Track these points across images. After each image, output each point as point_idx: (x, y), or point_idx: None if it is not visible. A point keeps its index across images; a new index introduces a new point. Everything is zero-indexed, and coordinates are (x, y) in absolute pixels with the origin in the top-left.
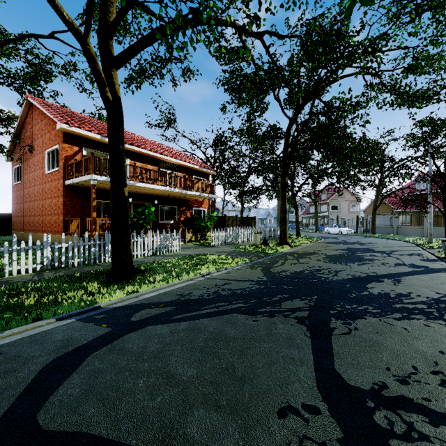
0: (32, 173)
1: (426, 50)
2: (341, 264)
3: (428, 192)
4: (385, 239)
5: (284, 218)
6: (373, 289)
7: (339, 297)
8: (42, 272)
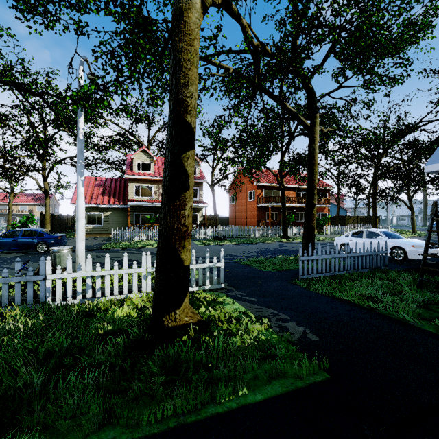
0: (240, 200)
1: None
2: None
3: None
4: None
5: (375, 219)
6: None
7: None
8: (261, 237)
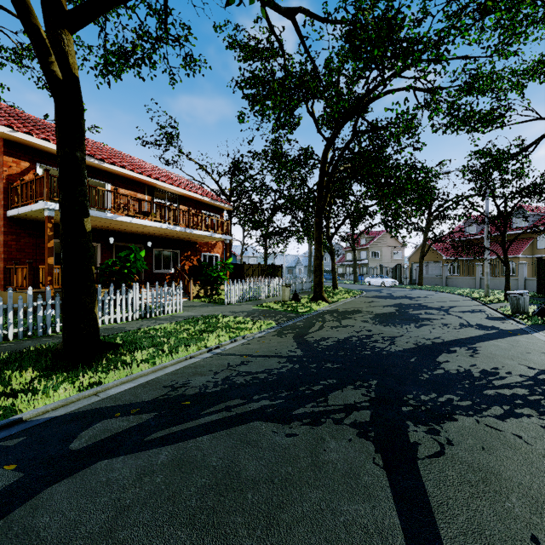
0: None
1: (491, 61)
2: (395, 326)
3: (485, 236)
4: (435, 292)
5: (320, 266)
6: (448, 364)
7: (408, 381)
8: None
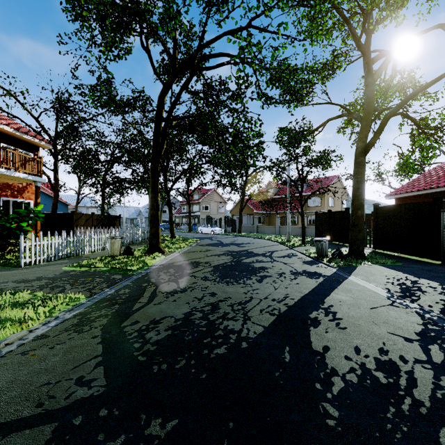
0: None
1: (304, 44)
2: (238, 283)
3: (288, 195)
4: (251, 238)
5: (156, 216)
6: (334, 357)
7: None
8: None
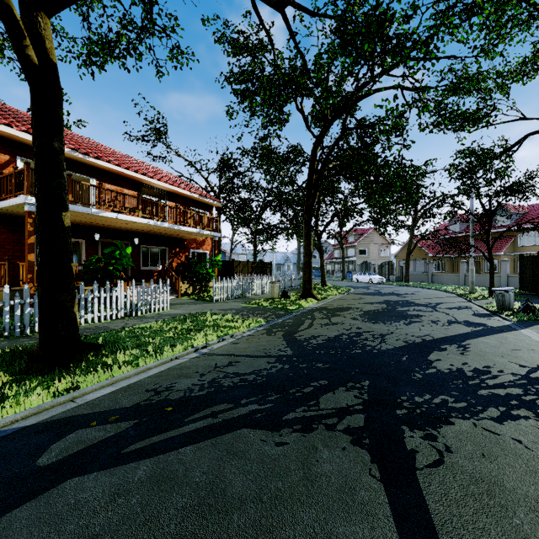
0: None
1: (477, 61)
2: (384, 324)
3: (470, 234)
4: (421, 288)
5: (309, 263)
6: (440, 363)
7: (401, 381)
8: None
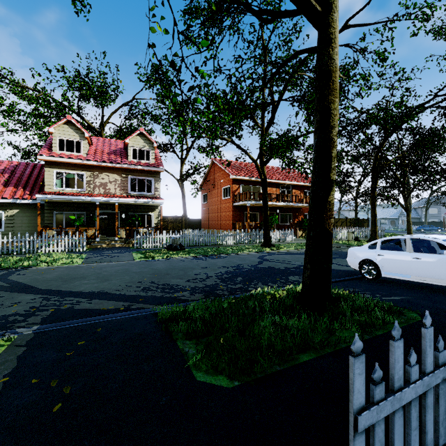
0: (214, 198)
1: None
2: None
3: None
4: None
5: (374, 221)
6: None
7: None
8: (236, 244)
